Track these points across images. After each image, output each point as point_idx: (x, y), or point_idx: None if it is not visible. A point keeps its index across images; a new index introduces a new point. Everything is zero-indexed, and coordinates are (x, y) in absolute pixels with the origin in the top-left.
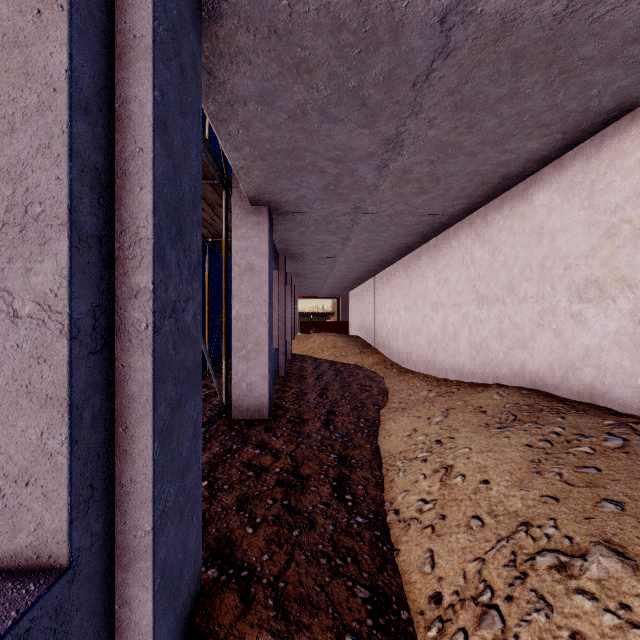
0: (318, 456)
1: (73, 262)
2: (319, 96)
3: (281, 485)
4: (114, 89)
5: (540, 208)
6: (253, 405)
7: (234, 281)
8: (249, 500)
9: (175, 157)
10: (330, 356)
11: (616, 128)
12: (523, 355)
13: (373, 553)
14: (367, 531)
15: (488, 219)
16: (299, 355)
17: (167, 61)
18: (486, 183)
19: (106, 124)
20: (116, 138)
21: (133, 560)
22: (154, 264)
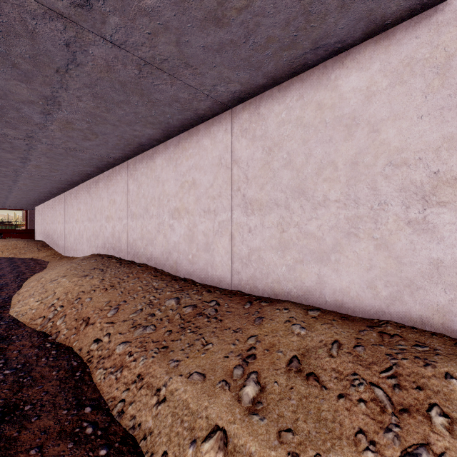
0: None
1: None
2: None
3: None
4: None
5: (101, 188)
6: None
7: None
8: None
9: None
10: (10, 254)
11: (111, 171)
12: (98, 242)
13: (2, 302)
14: (2, 300)
15: (91, 186)
16: None
17: None
18: (82, 174)
19: None
20: None
21: None
22: None
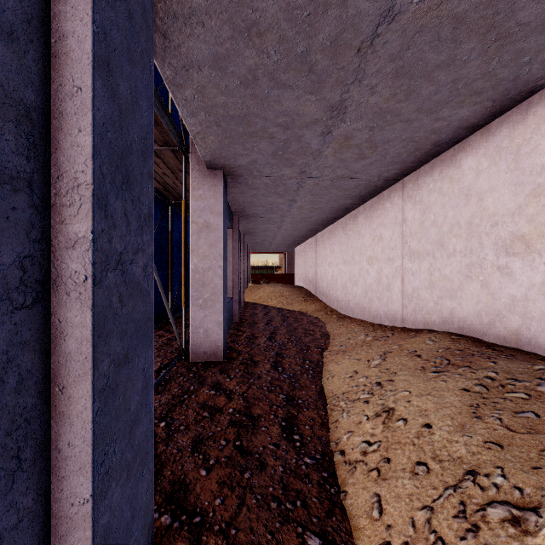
0: (268, 396)
1: None
2: (269, 61)
3: (234, 425)
4: (50, 23)
5: (468, 171)
6: (209, 349)
7: (192, 237)
8: (203, 441)
9: (121, 103)
10: (278, 304)
11: (542, 96)
12: (452, 304)
13: (321, 496)
14: (315, 472)
15: (419, 182)
16: (251, 303)
17: (111, 0)
18: (419, 149)
19: (39, 58)
20: (52, 76)
21: (71, 530)
22: (94, 212)
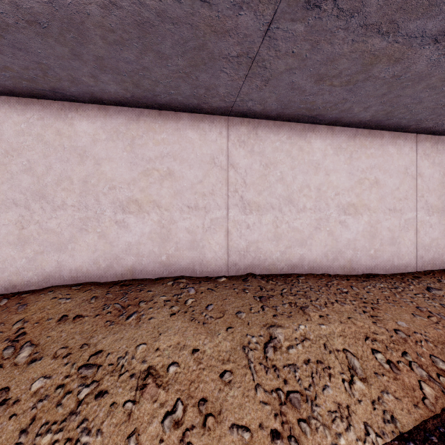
0: None
1: None
2: None
3: None
4: None
5: (83, 134)
6: None
7: None
8: None
9: None
10: None
11: (150, 113)
12: (61, 257)
13: None
14: None
15: None
16: None
17: None
18: (34, 81)
19: None
20: None
21: None
22: None
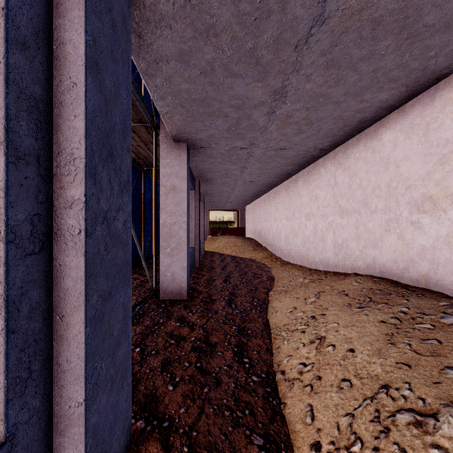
0: (223, 328)
1: (9, 176)
2: (224, 56)
3: (195, 351)
4: (52, 33)
5: (387, 144)
6: (175, 289)
7: (161, 198)
8: (171, 363)
9: (106, 94)
10: (232, 252)
11: (446, 82)
12: (374, 252)
13: (265, 406)
14: (260, 388)
15: (348, 152)
16: (210, 251)
17: (99, 14)
18: (347, 125)
19: (44, 61)
20: (54, 74)
21: (68, 427)
22: (86, 180)
